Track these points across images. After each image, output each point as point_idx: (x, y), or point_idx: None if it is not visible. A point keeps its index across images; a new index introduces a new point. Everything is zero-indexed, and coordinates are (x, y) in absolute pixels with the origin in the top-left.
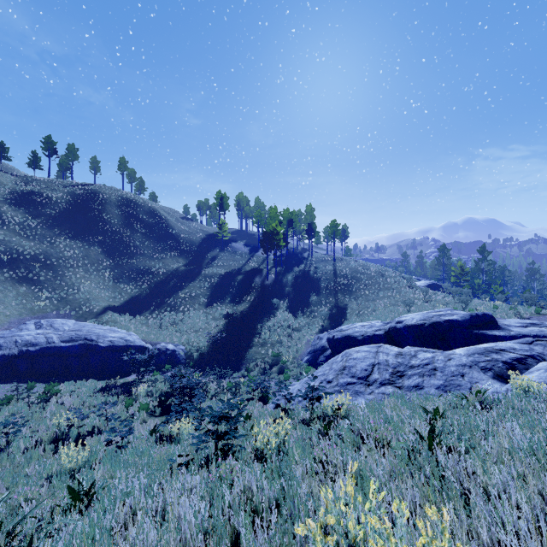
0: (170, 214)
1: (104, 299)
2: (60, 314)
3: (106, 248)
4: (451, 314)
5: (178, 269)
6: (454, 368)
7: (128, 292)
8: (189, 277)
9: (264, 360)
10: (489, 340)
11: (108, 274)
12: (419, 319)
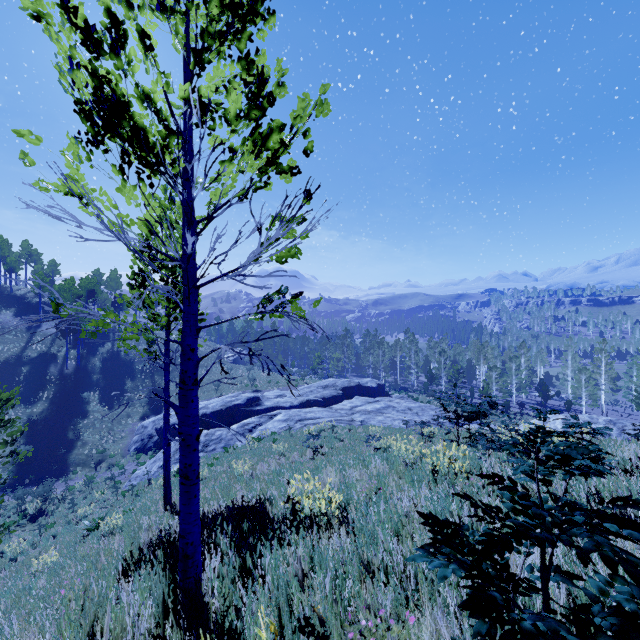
0: None
1: None
2: None
3: None
4: (238, 400)
5: None
6: (230, 437)
7: None
8: None
9: (89, 459)
10: (254, 413)
11: None
12: (220, 405)
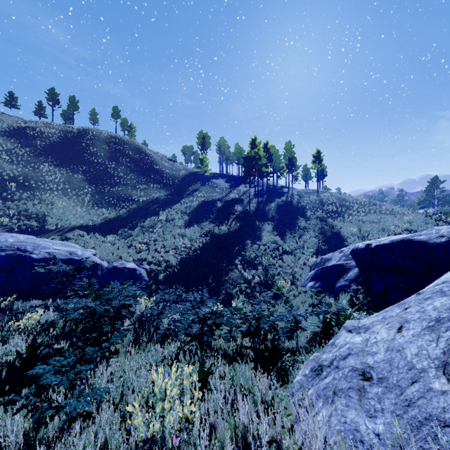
0: (156, 154)
1: (78, 220)
2: (24, 231)
3: (90, 177)
4: None
5: (158, 198)
6: None
7: (105, 216)
8: (168, 204)
9: (250, 285)
10: None
11: (89, 200)
12: None
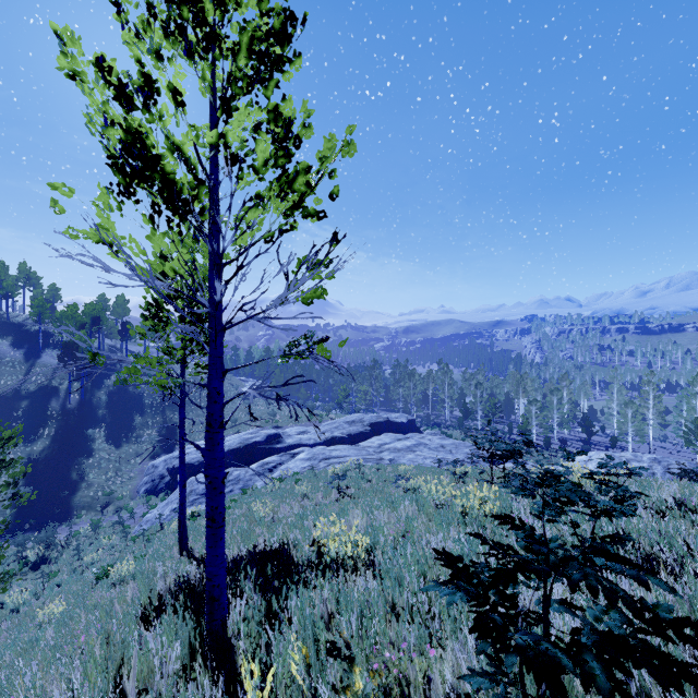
0: None
1: None
2: None
3: None
4: (257, 437)
5: None
6: (248, 477)
7: None
8: None
9: (95, 502)
10: (274, 451)
11: None
12: (238, 442)
